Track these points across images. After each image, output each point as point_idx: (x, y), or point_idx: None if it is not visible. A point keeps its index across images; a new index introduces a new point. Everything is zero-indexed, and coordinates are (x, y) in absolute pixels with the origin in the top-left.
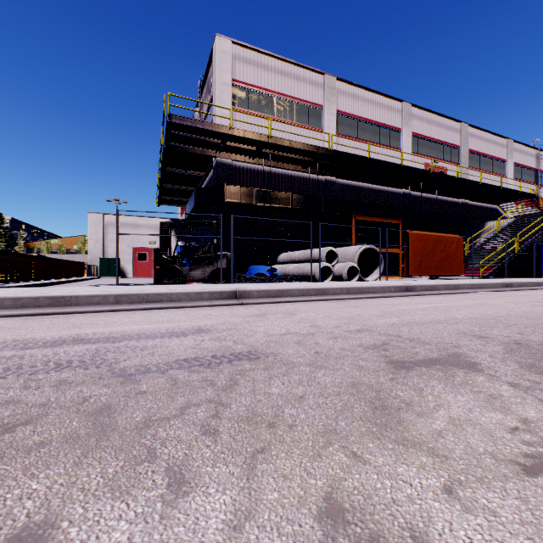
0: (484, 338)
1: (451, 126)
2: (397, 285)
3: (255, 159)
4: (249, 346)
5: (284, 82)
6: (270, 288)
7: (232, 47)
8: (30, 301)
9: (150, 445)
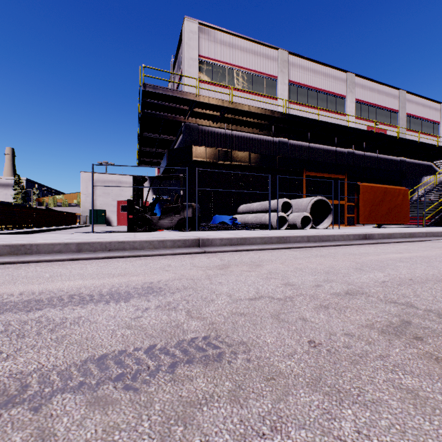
0: None
1: (390, 93)
2: (356, 233)
3: (218, 123)
4: (208, 324)
5: (243, 57)
6: (232, 236)
7: (198, 27)
8: None
9: None
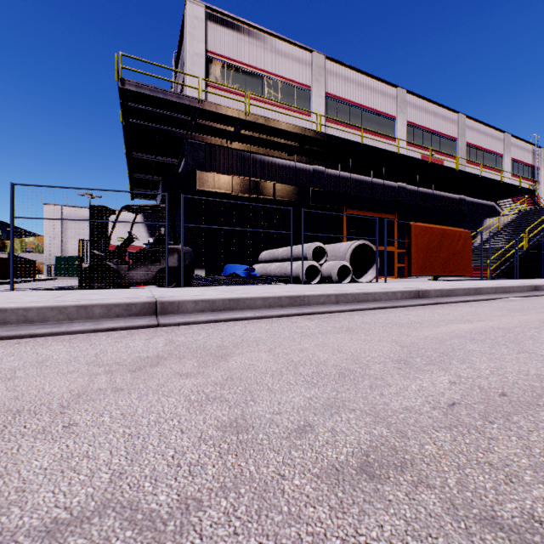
0: None
1: (448, 117)
2: (405, 289)
3: (234, 143)
4: None
5: (267, 58)
6: (216, 296)
7: (206, 13)
8: None
9: None
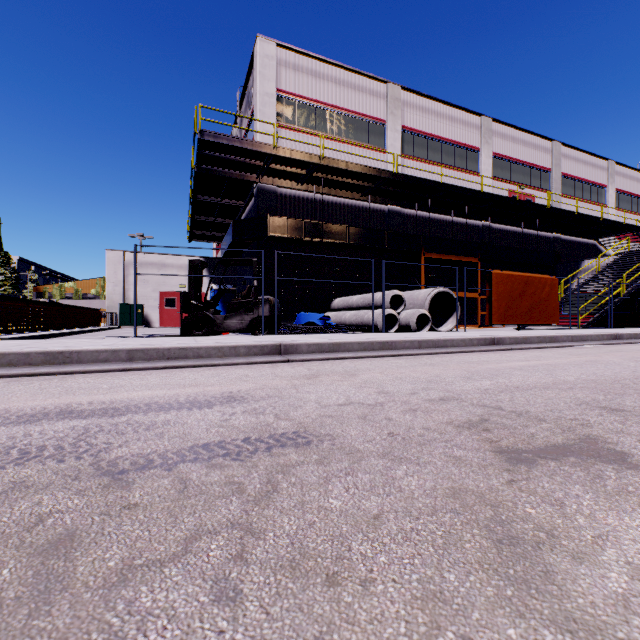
0: (618, 412)
1: (540, 145)
2: (481, 337)
3: (305, 184)
4: (297, 423)
5: (339, 93)
6: (323, 340)
7: (276, 50)
8: (18, 358)
9: (118, 630)
